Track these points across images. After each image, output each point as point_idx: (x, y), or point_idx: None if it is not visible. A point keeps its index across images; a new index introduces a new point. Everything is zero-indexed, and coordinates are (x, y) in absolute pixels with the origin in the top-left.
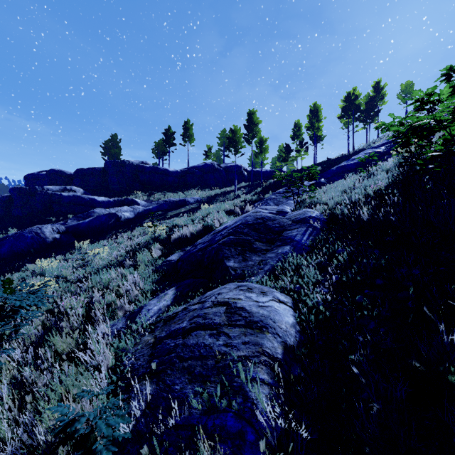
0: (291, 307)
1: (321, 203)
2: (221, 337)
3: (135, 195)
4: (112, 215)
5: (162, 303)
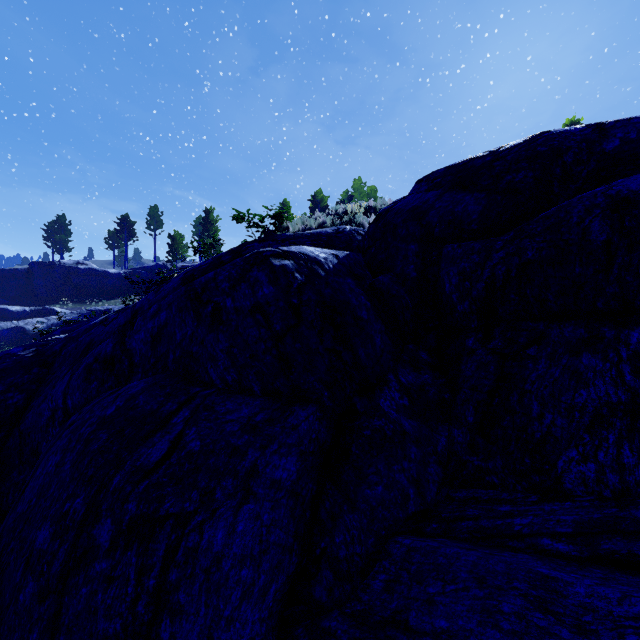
0: None
1: None
2: None
3: (62, 301)
4: (17, 329)
5: None
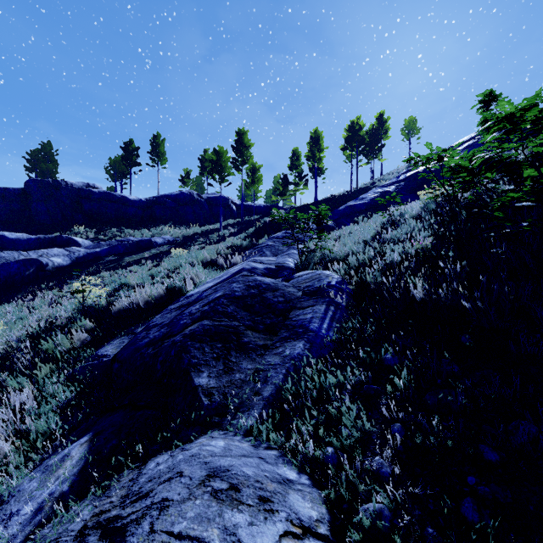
0: (328, 537)
1: (338, 259)
2: None
3: (75, 231)
4: (31, 261)
5: (48, 492)
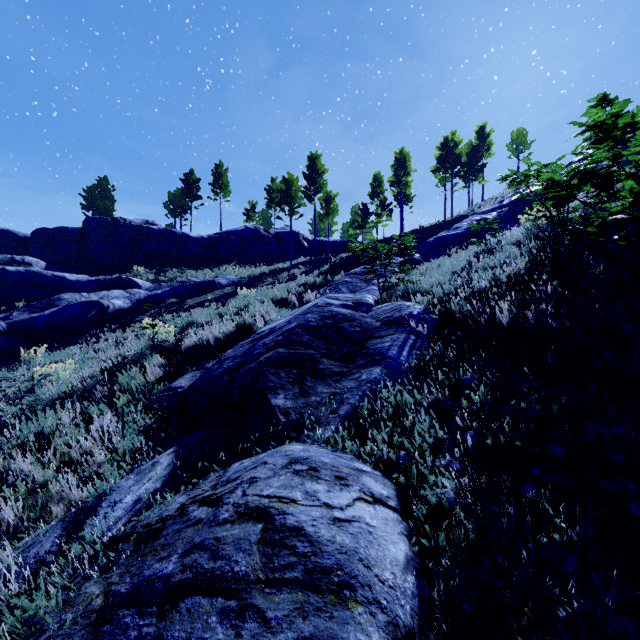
0: (397, 509)
1: (422, 292)
2: (247, 624)
3: (134, 272)
4: (92, 303)
5: (144, 487)
